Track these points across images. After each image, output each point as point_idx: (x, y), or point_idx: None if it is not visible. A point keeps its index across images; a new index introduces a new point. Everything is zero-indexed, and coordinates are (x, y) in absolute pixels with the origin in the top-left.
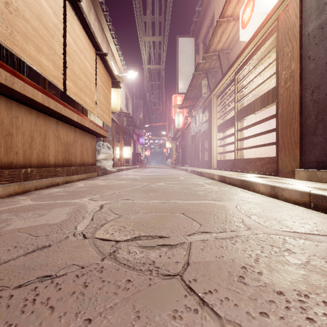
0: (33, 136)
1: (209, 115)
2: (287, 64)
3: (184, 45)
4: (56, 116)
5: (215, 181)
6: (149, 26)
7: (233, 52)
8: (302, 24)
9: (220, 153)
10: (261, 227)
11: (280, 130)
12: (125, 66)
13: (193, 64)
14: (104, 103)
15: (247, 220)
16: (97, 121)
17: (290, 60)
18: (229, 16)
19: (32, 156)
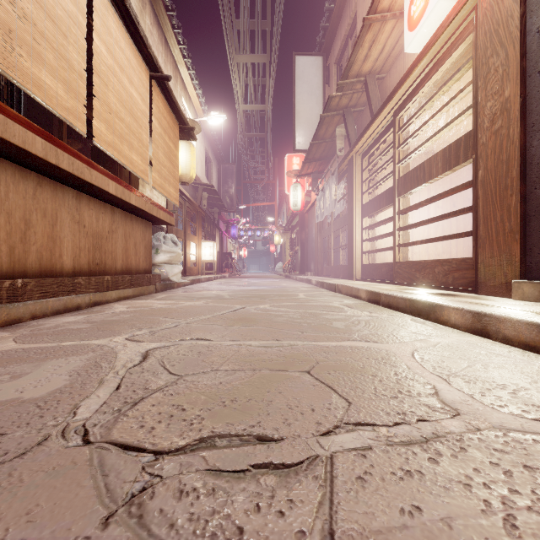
0: (30, 219)
1: (349, 187)
2: (495, 88)
3: (304, 68)
4: (76, 185)
5: (362, 302)
6: (246, 37)
7: (390, 77)
8: (526, 12)
9: (368, 251)
10: (481, 408)
11: (482, 209)
12: (206, 105)
13: (320, 101)
14: (167, 166)
15: (445, 391)
16: (157, 198)
17: (503, 79)
18: (385, 9)
19: (28, 257)
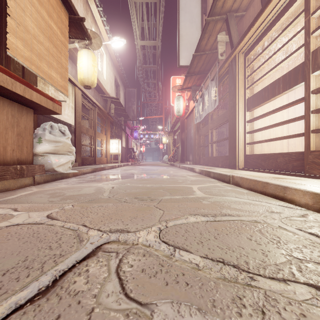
0: None
1: (230, 86)
2: None
3: (187, 1)
4: None
5: (307, 211)
6: None
7: None
8: None
9: (254, 142)
10: None
11: None
12: None
13: (199, 27)
14: (45, 44)
15: None
16: (63, 99)
17: None
18: None
19: None
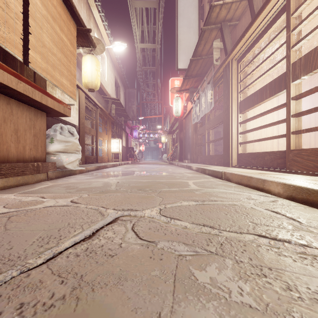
0: None
1: (224, 89)
2: None
3: (185, 8)
4: None
5: (278, 198)
6: None
7: None
8: None
9: (246, 142)
10: None
11: None
12: None
13: (196, 33)
14: (58, 55)
15: None
16: (69, 101)
17: None
18: None
19: None
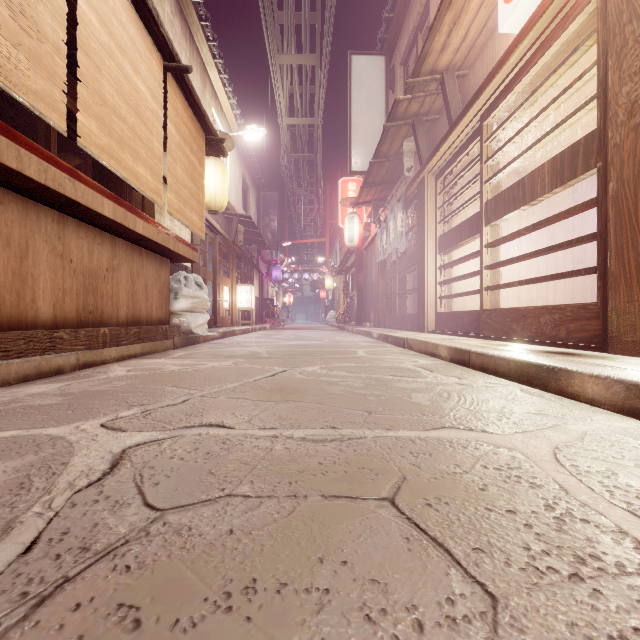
0: None
1: (419, 216)
2: (636, 66)
3: (363, 71)
4: (56, 203)
5: (442, 362)
6: (291, 33)
7: (475, 73)
8: None
9: (445, 296)
10: None
11: (614, 236)
12: (242, 119)
13: (382, 112)
14: (188, 186)
15: None
16: (179, 230)
17: None
18: None
19: None
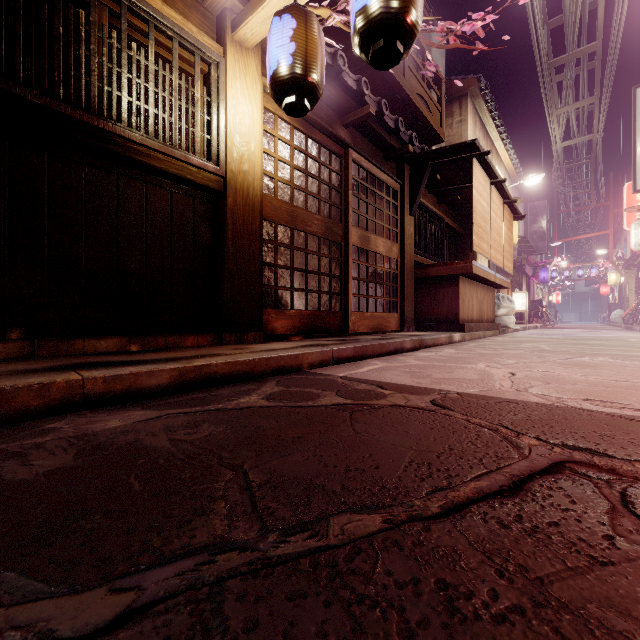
0: (469, 299)
1: None
2: None
3: None
4: (480, 280)
5: None
6: (569, 92)
7: None
8: None
9: None
10: None
11: None
12: (516, 159)
13: None
14: (508, 250)
15: None
16: (483, 264)
17: None
18: None
19: (469, 314)
